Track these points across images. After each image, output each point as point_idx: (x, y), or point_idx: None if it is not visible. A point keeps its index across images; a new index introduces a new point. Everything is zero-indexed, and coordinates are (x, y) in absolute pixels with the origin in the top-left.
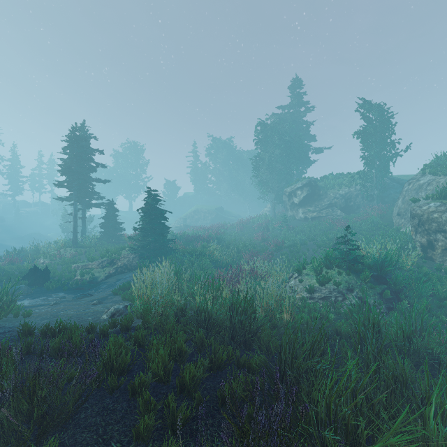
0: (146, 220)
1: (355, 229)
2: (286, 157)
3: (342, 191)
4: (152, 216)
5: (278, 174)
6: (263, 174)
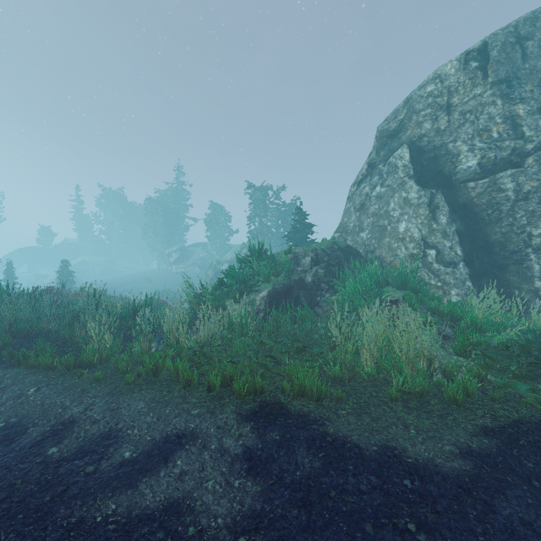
0: (62, 277)
1: (198, 280)
2: (168, 225)
3: (202, 255)
4: (65, 275)
5: (162, 238)
6: (150, 237)
